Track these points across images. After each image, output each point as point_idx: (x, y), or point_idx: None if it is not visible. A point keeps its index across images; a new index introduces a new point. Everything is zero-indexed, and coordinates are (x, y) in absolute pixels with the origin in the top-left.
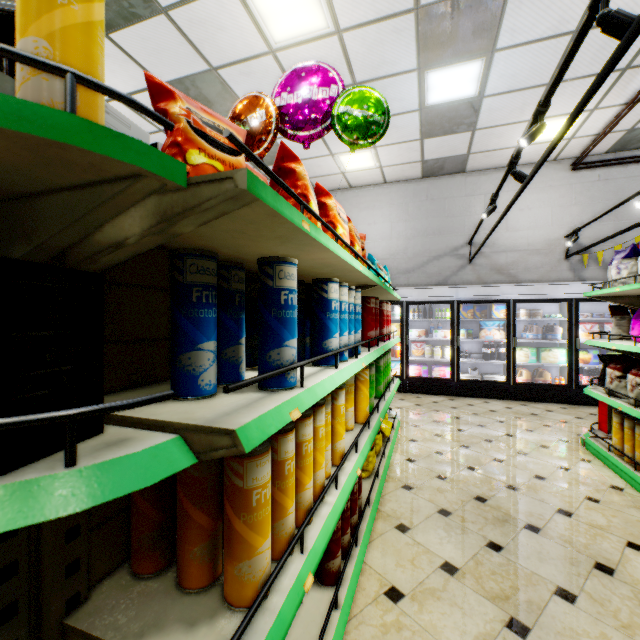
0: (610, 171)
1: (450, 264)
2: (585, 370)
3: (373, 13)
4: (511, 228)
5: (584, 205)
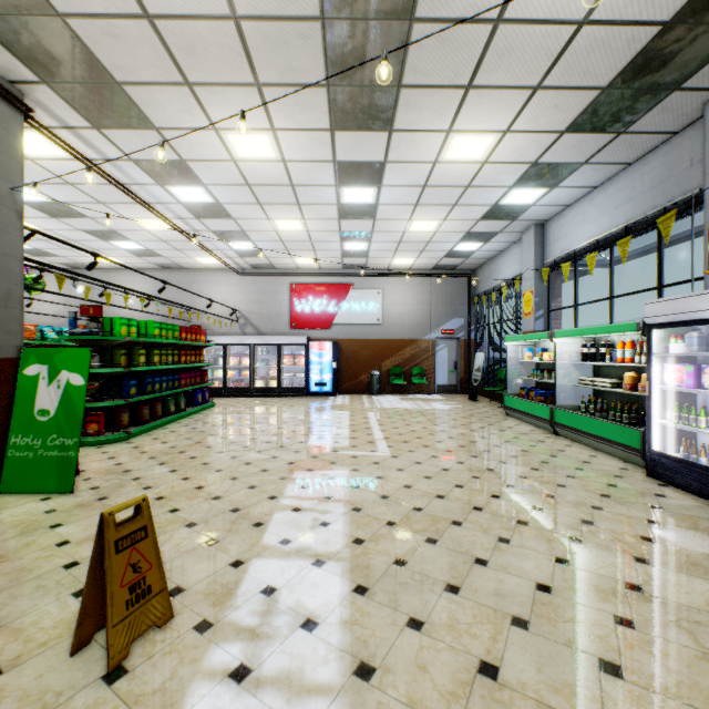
0: (257, 279)
1: (181, 322)
2: (232, 380)
3: (61, 229)
4: (212, 304)
5: (246, 295)
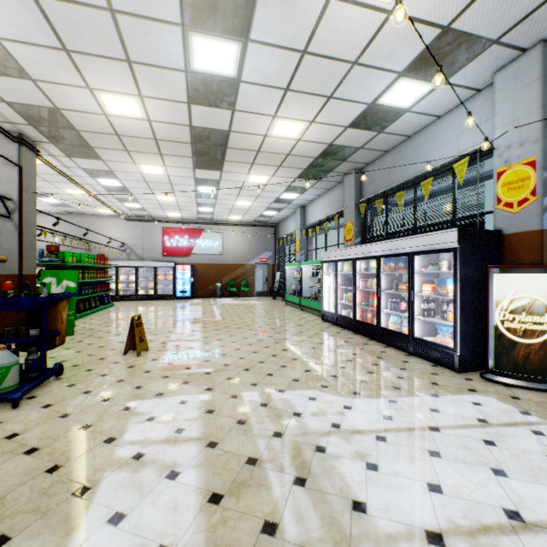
0: (139, 223)
1: (82, 251)
2: (122, 290)
3: None
4: (106, 239)
5: (131, 233)
